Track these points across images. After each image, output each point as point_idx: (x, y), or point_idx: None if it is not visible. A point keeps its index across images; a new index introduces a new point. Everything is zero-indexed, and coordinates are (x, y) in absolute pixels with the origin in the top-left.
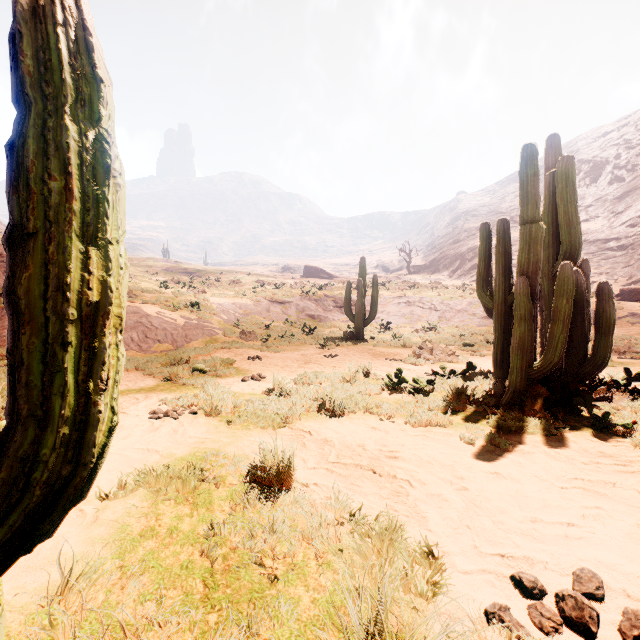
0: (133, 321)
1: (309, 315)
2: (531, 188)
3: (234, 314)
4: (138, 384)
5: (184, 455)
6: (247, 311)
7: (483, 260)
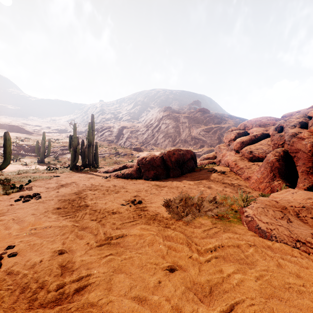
0: None
1: (15, 153)
2: (74, 132)
3: None
4: None
5: None
6: None
7: (70, 143)
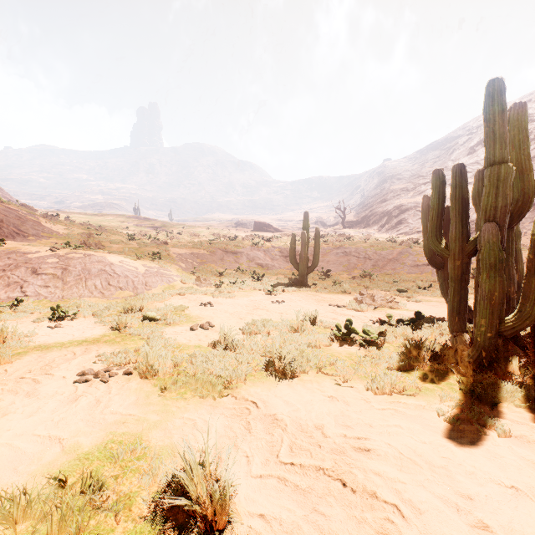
0: (97, 269)
1: (258, 263)
2: (499, 126)
3: (192, 263)
4: (84, 334)
5: (91, 448)
6: (203, 260)
7: (436, 208)
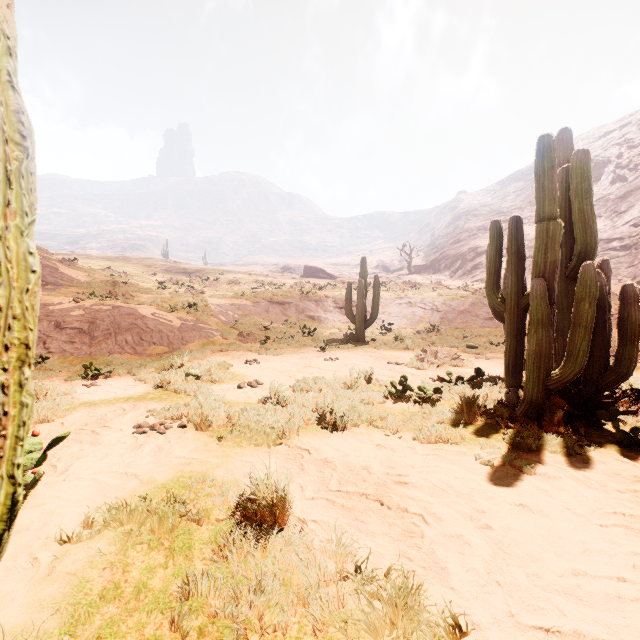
0: (128, 323)
1: (309, 316)
2: (548, 182)
3: (232, 315)
4: (127, 391)
5: (166, 481)
6: (246, 312)
7: (493, 260)
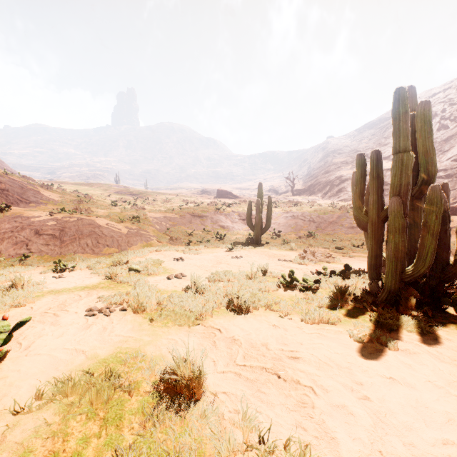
0: (88, 230)
1: (220, 225)
2: (403, 123)
3: (165, 225)
4: (84, 282)
5: (106, 356)
6: (175, 223)
7: (359, 183)
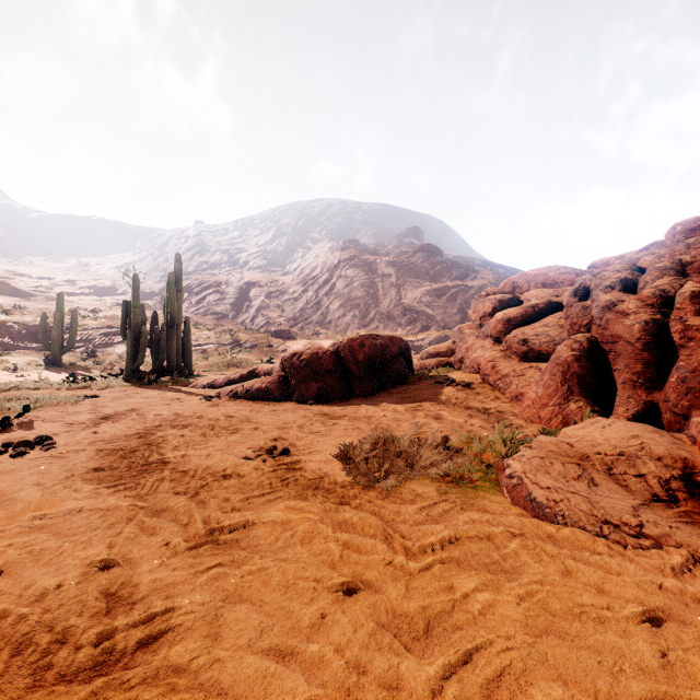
0: None
1: None
2: (135, 294)
3: None
4: None
5: None
6: None
7: (124, 319)
